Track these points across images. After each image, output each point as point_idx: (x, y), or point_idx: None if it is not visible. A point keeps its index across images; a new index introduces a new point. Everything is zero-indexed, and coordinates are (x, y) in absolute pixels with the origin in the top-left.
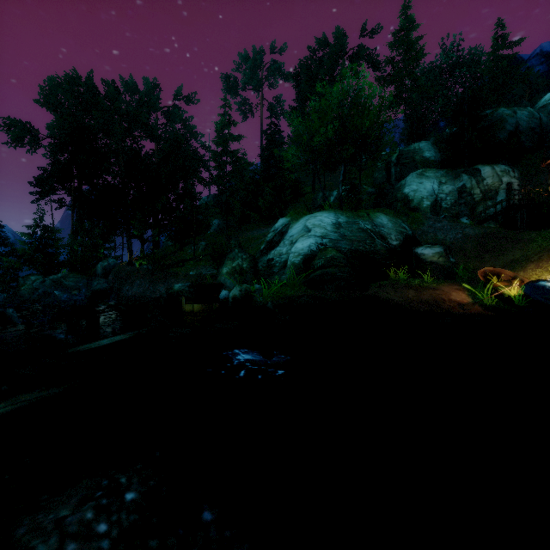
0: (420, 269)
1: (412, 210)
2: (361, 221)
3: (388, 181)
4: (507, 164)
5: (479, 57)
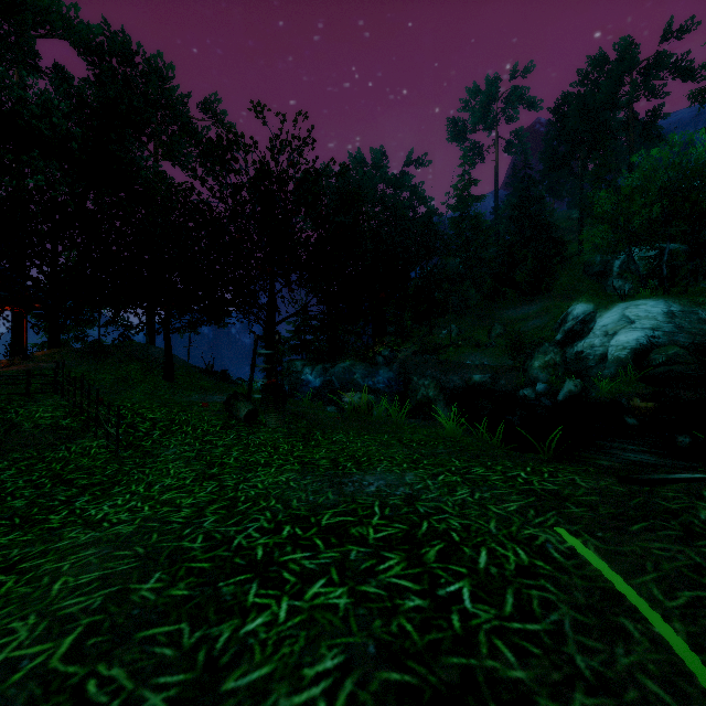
0: None
1: None
2: (702, 309)
3: None
4: None
5: None
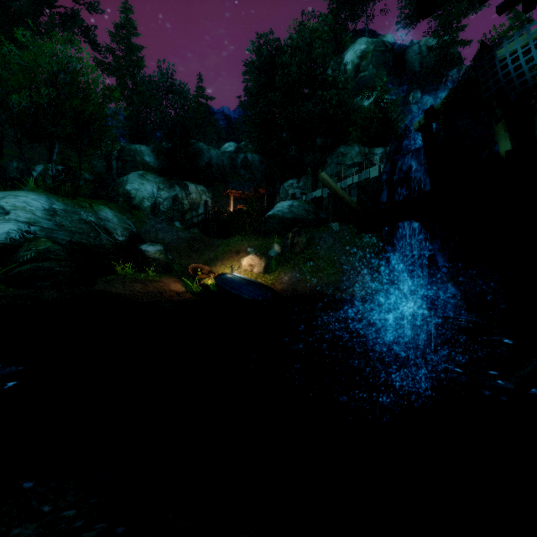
0: (145, 264)
1: (135, 207)
2: (83, 211)
3: (109, 173)
4: (205, 186)
5: (187, 93)
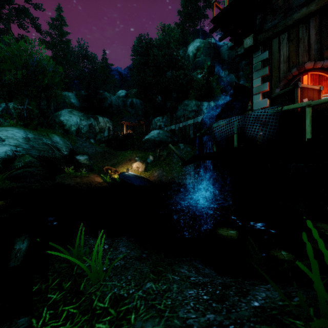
0: (79, 167)
1: (66, 130)
2: (44, 138)
3: (48, 108)
4: (108, 118)
5: (96, 60)
